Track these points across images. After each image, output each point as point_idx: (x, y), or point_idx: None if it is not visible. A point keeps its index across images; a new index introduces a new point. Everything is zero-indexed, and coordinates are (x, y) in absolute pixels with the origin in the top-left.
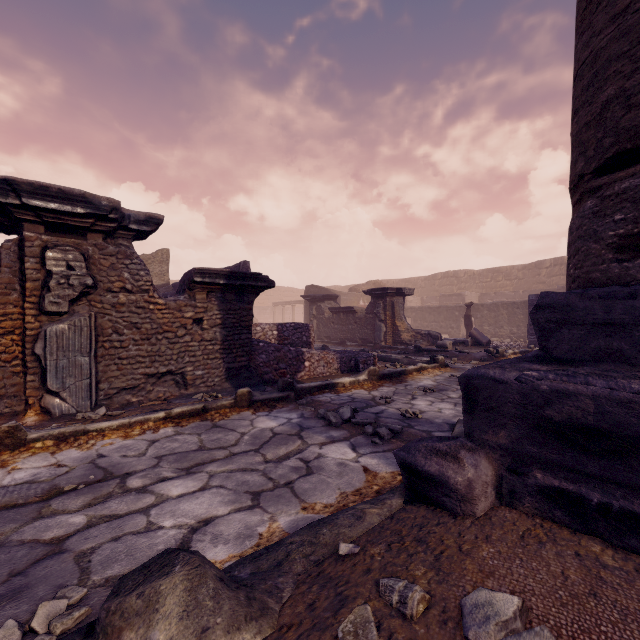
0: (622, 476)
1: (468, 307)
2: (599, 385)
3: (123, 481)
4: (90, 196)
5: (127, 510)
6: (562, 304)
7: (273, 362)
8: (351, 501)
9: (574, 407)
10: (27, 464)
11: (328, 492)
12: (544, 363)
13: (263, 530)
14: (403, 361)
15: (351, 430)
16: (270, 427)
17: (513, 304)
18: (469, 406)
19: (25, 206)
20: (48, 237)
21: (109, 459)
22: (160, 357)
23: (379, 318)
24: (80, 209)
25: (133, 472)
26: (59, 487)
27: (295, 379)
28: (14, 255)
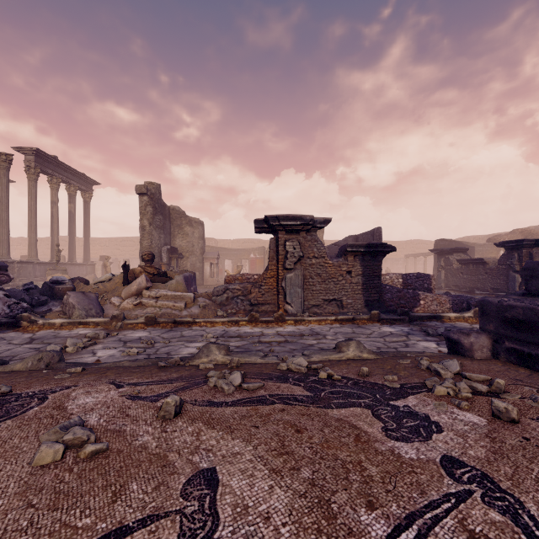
0: (533, 340)
1: None
2: (527, 303)
3: (324, 336)
4: (302, 216)
5: (329, 343)
6: (532, 267)
7: (395, 299)
8: None
9: (516, 312)
10: (288, 327)
11: None
12: (522, 296)
13: None
14: None
15: (441, 338)
16: (389, 331)
17: None
18: (480, 314)
19: (280, 225)
20: (286, 236)
21: (316, 330)
22: (330, 291)
23: (513, 269)
24: (298, 222)
25: (327, 335)
26: (303, 334)
27: (412, 312)
28: (274, 244)
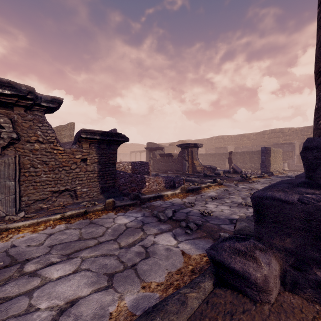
0: None
1: (230, 153)
2: None
3: (22, 266)
4: (14, 83)
5: (18, 292)
6: None
7: (128, 183)
8: (175, 279)
9: None
10: None
11: (159, 272)
12: (313, 188)
13: (113, 309)
14: (198, 182)
15: (173, 224)
16: (124, 223)
17: (252, 152)
18: (259, 218)
19: None
20: None
21: (18, 248)
22: (61, 181)
23: (185, 159)
24: (7, 91)
25: (31, 258)
26: None
27: (140, 192)
28: None
